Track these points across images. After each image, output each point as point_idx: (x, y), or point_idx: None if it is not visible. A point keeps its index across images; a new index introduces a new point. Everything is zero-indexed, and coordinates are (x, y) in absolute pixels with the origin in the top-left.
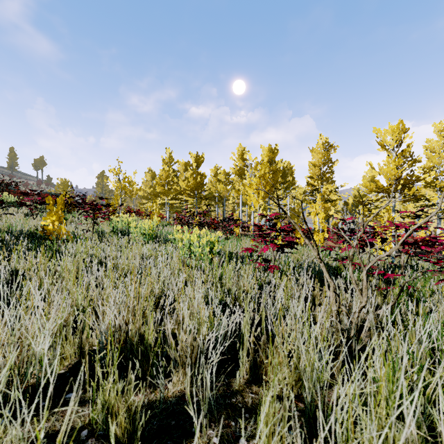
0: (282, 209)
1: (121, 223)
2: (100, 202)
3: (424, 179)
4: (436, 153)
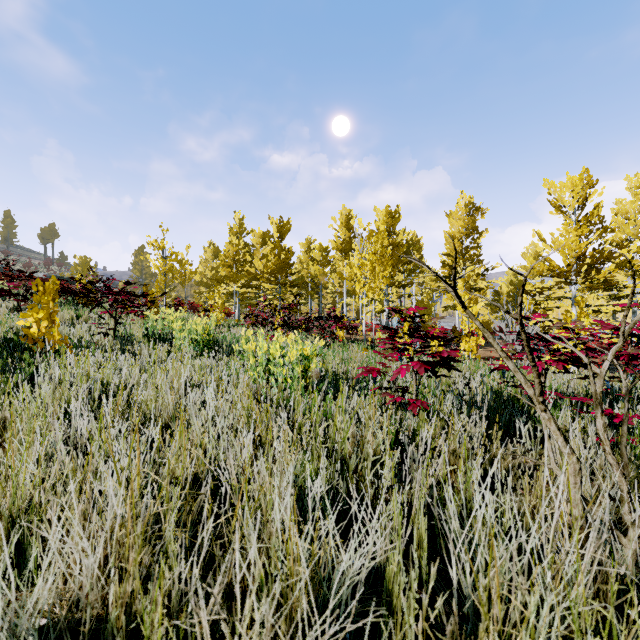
0: (459, 298)
1: (162, 322)
2: (138, 291)
3: (620, 256)
4: (631, 220)
